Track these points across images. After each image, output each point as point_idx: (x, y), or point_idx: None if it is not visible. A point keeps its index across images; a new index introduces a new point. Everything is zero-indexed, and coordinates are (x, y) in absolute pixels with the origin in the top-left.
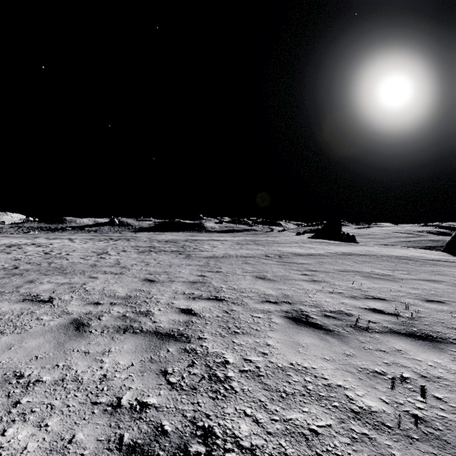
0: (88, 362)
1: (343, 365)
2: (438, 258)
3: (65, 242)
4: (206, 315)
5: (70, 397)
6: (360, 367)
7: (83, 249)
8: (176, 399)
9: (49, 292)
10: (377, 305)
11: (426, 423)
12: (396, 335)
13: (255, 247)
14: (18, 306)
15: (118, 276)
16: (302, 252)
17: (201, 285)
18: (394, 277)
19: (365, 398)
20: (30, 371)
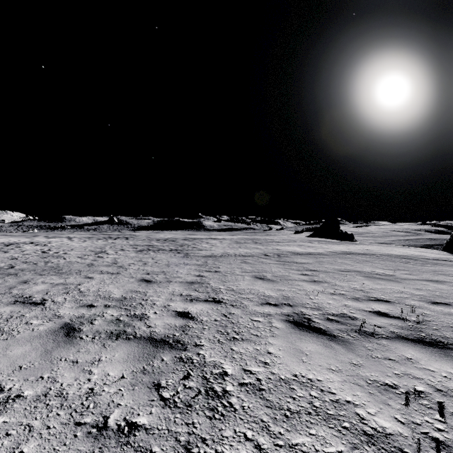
0: (76, 373)
1: (351, 376)
2: (438, 257)
3: (64, 241)
4: (203, 319)
5: (51, 416)
6: (370, 379)
7: (81, 248)
8: (169, 418)
9: (42, 293)
10: (382, 307)
11: (449, 449)
12: (404, 342)
13: (254, 246)
14: (8, 309)
15: (115, 276)
16: (301, 251)
17: (199, 286)
18: (396, 277)
19: (378, 417)
20: (12, 384)
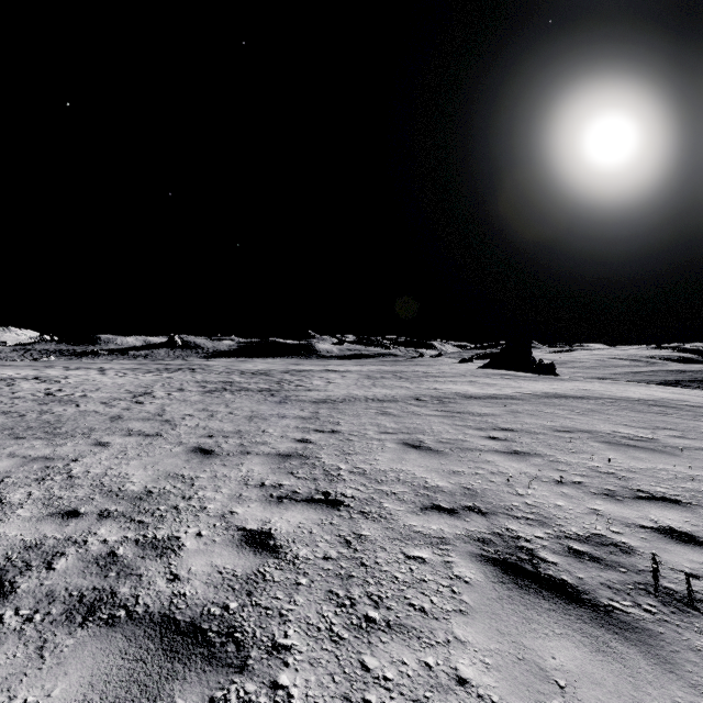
0: None
1: None
2: None
3: (91, 375)
4: (299, 555)
5: None
6: None
7: (113, 387)
8: None
9: None
10: (672, 518)
11: None
12: None
13: (397, 383)
14: None
15: (149, 440)
16: (476, 392)
17: (299, 463)
18: (663, 444)
19: None
20: None
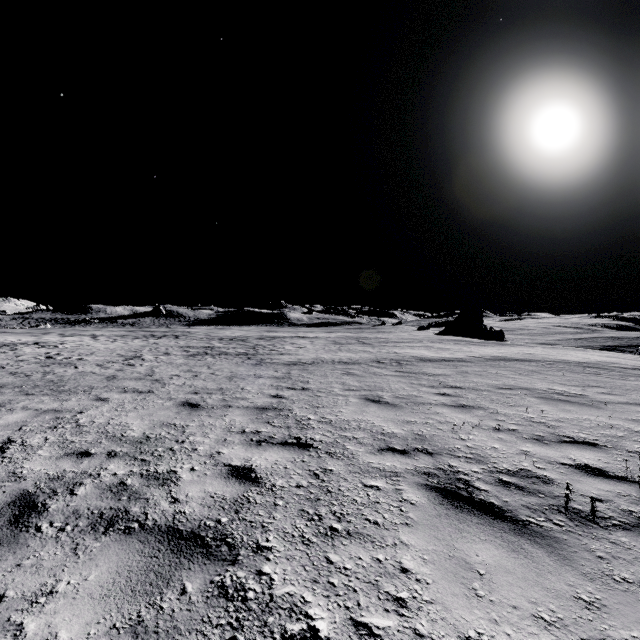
0: None
1: None
2: (639, 365)
3: (85, 340)
4: (276, 484)
5: None
6: None
7: (106, 351)
8: None
9: (12, 429)
10: (588, 457)
11: None
12: None
13: (360, 348)
14: None
15: (143, 396)
16: (431, 356)
17: (274, 414)
18: (590, 399)
19: None
20: None
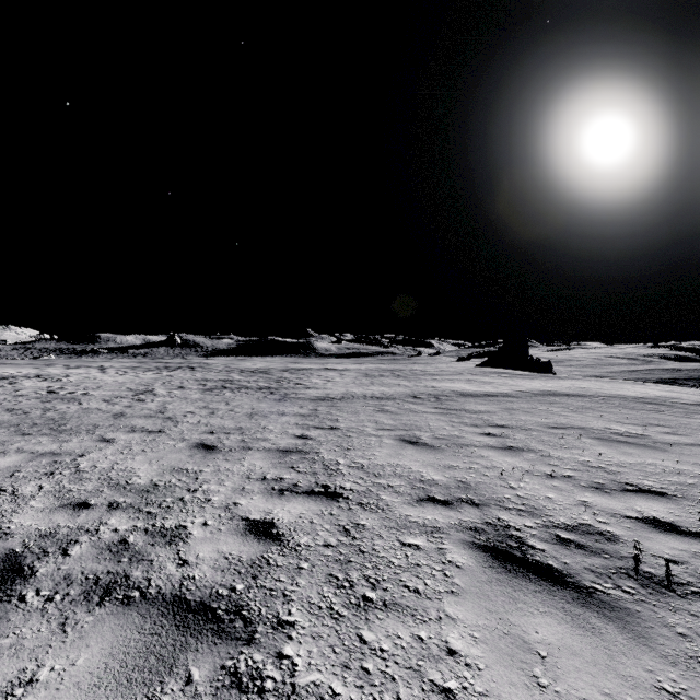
0: None
1: None
2: None
3: (91, 373)
4: (301, 542)
5: None
6: None
7: (114, 385)
8: None
9: (3, 475)
10: (657, 509)
11: None
12: None
13: (394, 381)
14: None
15: (153, 436)
16: (473, 390)
17: (299, 458)
18: (653, 440)
19: None
20: None
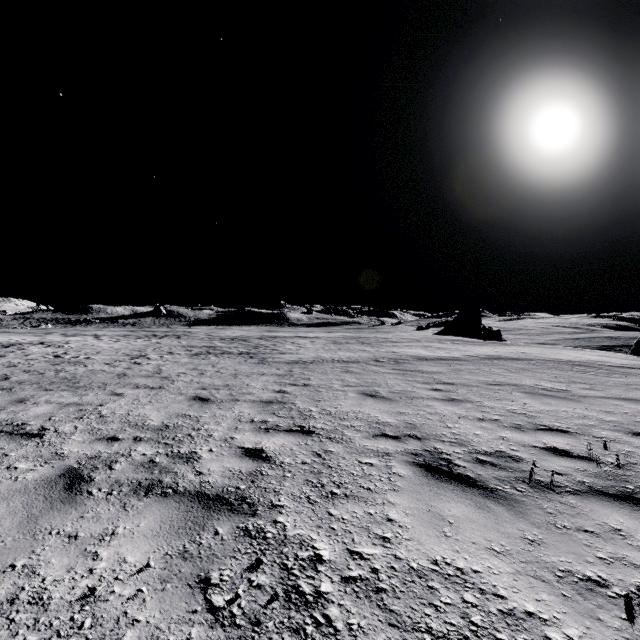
0: (71, 558)
1: (528, 563)
2: (627, 363)
3: (88, 340)
4: (285, 461)
5: None
6: (559, 568)
7: (111, 351)
8: None
9: (43, 419)
10: (558, 441)
11: None
12: (603, 499)
13: (359, 347)
14: None
15: (155, 391)
16: (428, 355)
17: (279, 407)
18: (572, 394)
19: None
20: None
